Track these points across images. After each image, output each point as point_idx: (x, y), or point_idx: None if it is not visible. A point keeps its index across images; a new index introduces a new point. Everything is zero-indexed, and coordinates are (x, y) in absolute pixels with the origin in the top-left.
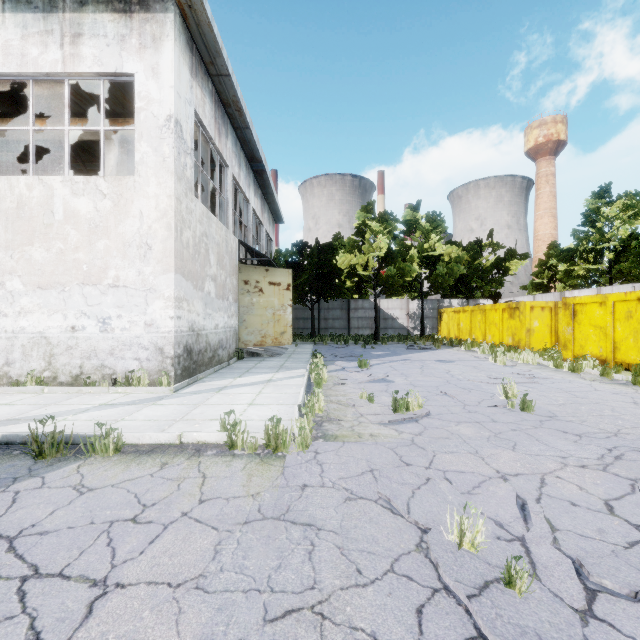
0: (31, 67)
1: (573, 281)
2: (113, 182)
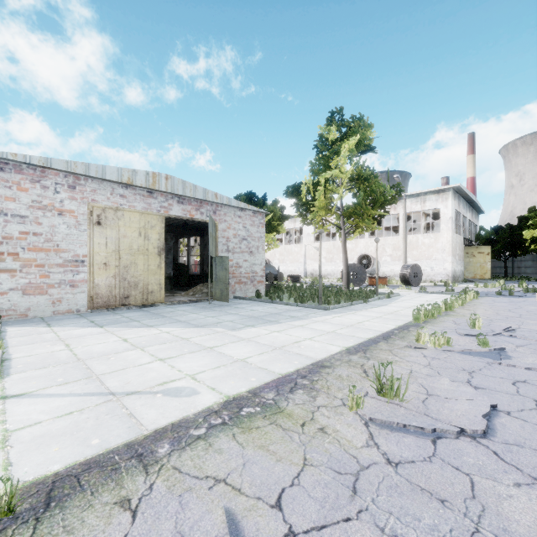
0: (413, 210)
1: None
2: (434, 235)
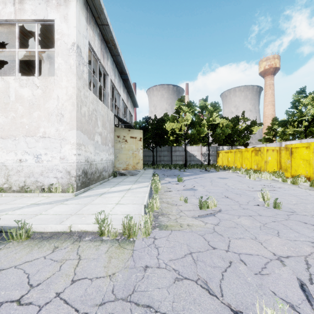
0: None
1: (286, 136)
2: (42, 79)
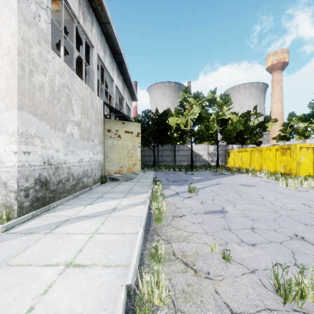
0: None
1: (310, 133)
2: None
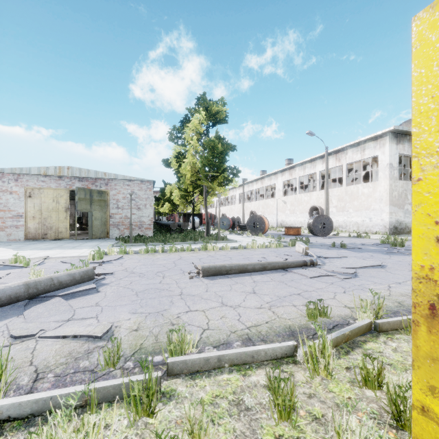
0: (354, 160)
1: None
2: (372, 184)
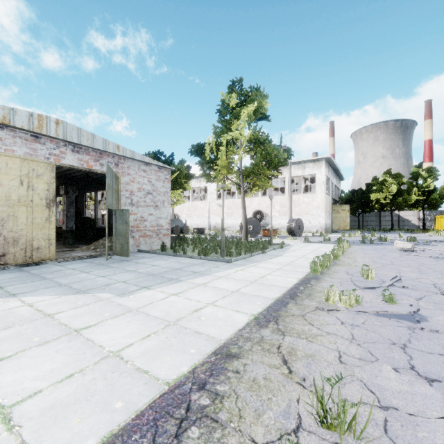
0: (295, 175)
1: None
2: (311, 195)
